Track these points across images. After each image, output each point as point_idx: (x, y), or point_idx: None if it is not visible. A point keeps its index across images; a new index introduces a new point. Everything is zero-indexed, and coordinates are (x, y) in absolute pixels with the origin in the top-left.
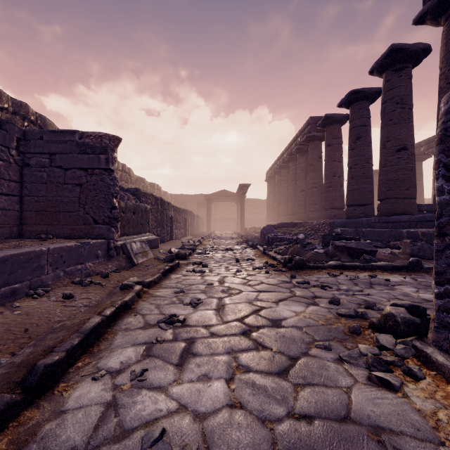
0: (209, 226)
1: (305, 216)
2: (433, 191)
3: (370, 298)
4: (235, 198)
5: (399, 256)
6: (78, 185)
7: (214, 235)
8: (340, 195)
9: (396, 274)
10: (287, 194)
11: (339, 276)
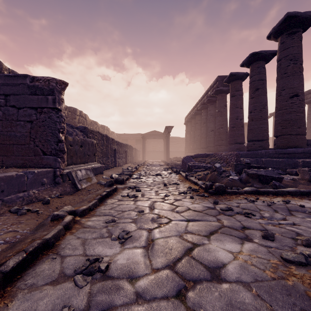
0: (144, 156)
1: (214, 149)
2: (307, 131)
3: (300, 229)
4: (163, 136)
5: (300, 182)
6: (29, 122)
7: (147, 162)
8: (241, 133)
9: (306, 199)
10: (200, 133)
11: (256, 202)
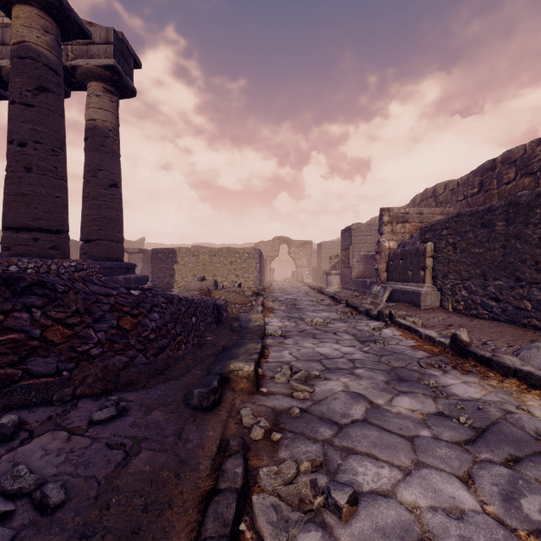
0: None
1: None
2: None
3: None
4: None
5: None
6: None
7: None
8: None
9: None
10: None
11: None
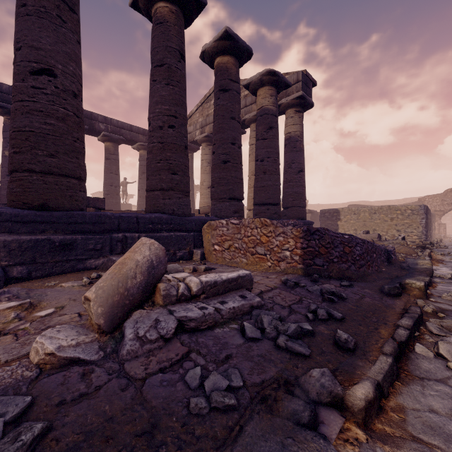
0: None
1: None
2: None
3: None
4: None
5: None
6: None
7: None
8: None
9: None
10: None
11: None
